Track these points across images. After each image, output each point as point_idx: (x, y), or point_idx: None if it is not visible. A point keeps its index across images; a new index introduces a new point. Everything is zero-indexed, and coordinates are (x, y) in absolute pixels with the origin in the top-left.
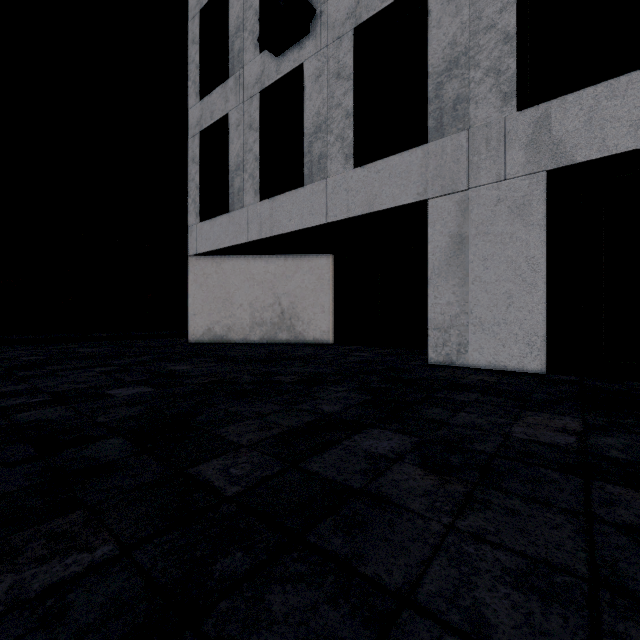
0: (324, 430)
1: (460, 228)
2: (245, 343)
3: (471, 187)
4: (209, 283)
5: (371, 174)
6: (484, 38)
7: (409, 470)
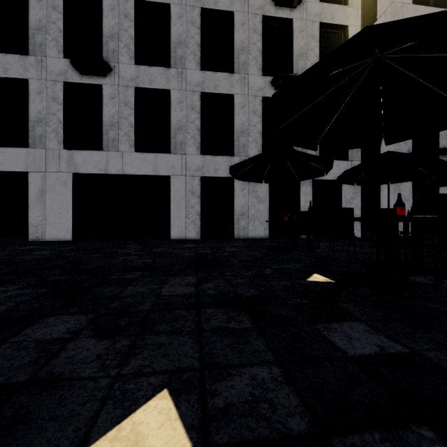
0: None
1: (43, 186)
2: None
3: (47, 171)
4: None
5: None
6: (52, 117)
7: None
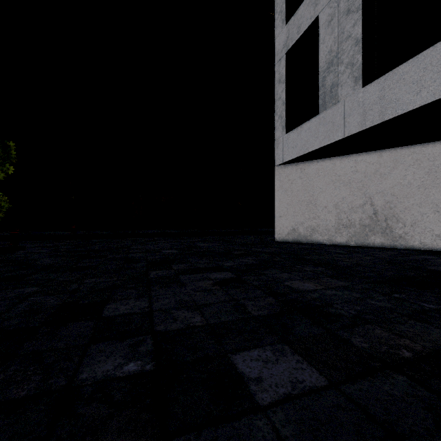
0: None
1: None
2: (330, 244)
3: None
4: (293, 188)
5: None
6: None
7: None
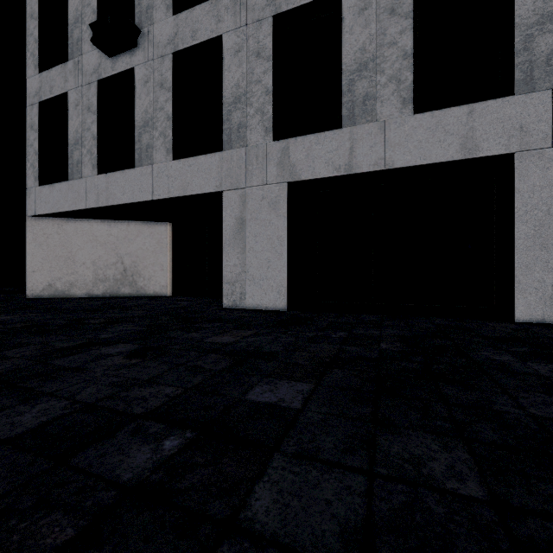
0: (86, 346)
1: (242, 213)
2: (88, 297)
3: (248, 186)
4: (50, 242)
5: (185, 167)
6: (255, 88)
7: (116, 358)
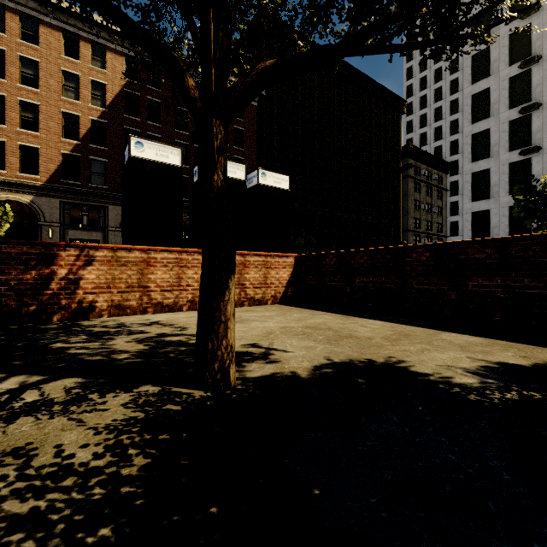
0: None
1: None
2: None
3: None
4: None
5: None
6: None
7: None
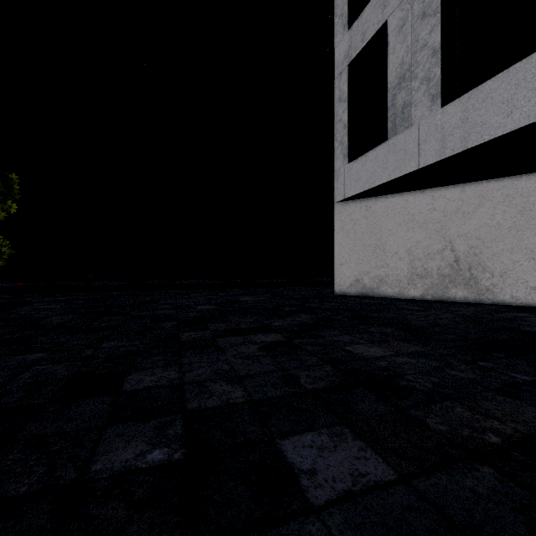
0: None
1: None
2: (401, 298)
3: None
4: (357, 229)
5: None
6: None
7: None
